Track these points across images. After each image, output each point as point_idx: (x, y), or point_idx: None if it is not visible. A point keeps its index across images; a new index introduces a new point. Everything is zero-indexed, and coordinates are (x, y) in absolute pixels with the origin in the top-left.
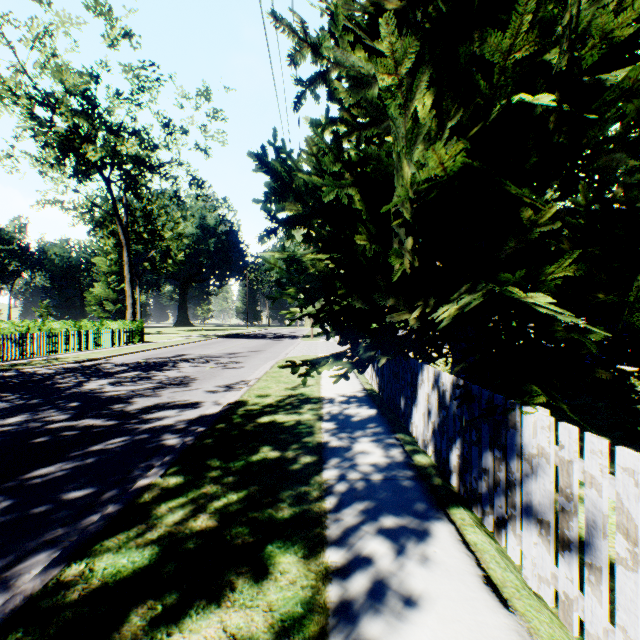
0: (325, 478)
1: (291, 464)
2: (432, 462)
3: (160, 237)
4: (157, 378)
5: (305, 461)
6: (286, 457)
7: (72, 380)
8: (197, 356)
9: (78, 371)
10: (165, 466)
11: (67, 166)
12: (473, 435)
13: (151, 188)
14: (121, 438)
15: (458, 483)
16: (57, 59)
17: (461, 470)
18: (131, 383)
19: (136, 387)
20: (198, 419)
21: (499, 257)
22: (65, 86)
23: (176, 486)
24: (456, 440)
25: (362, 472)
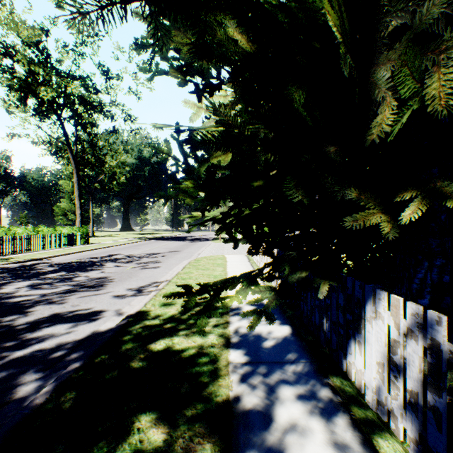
0: None
1: None
2: None
3: (103, 162)
4: (76, 279)
5: None
6: (172, 449)
7: None
8: (124, 256)
9: (11, 271)
10: None
11: (31, 107)
12: None
13: (97, 125)
14: None
15: None
16: (14, 16)
17: None
18: (48, 285)
19: (49, 290)
20: (86, 340)
21: None
22: (21, 38)
23: None
24: None
25: None
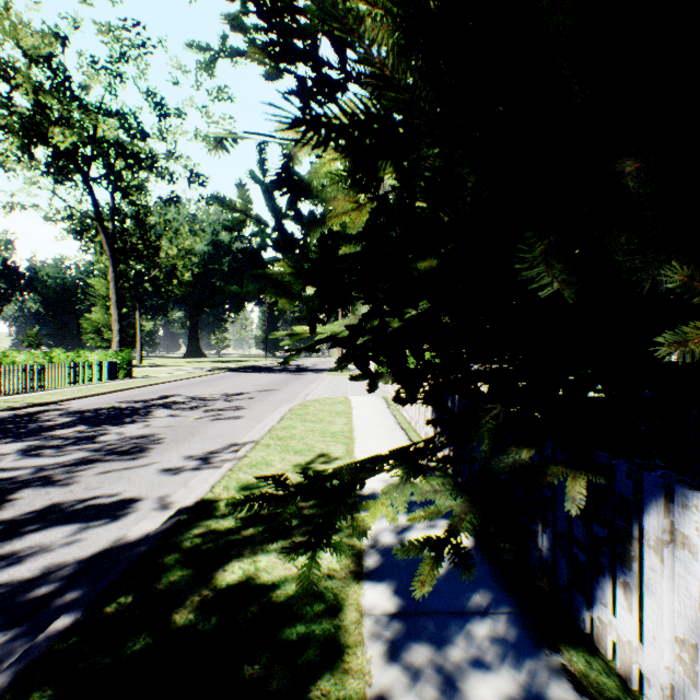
0: None
1: None
2: None
3: (156, 249)
4: (102, 439)
5: None
6: None
7: None
8: (187, 398)
9: None
10: None
11: (41, 162)
12: None
13: (145, 190)
14: None
15: None
16: (11, 14)
17: None
18: (52, 450)
19: (52, 460)
20: (99, 559)
21: None
22: (23, 50)
23: None
24: None
25: None
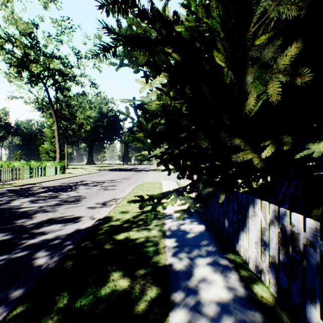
0: None
1: (137, 302)
2: (271, 293)
3: (75, 116)
4: (61, 197)
5: (151, 296)
6: (133, 289)
7: (6, 198)
8: (91, 182)
9: (15, 192)
10: (10, 306)
11: (24, 78)
12: None
13: (70, 90)
14: (2, 256)
15: None
16: (14, 15)
17: None
18: (42, 201)
19: (44, 204)
20: (73, 233)
21: None
22: (19, 30)
23: None
24: None
25: (210, 317)
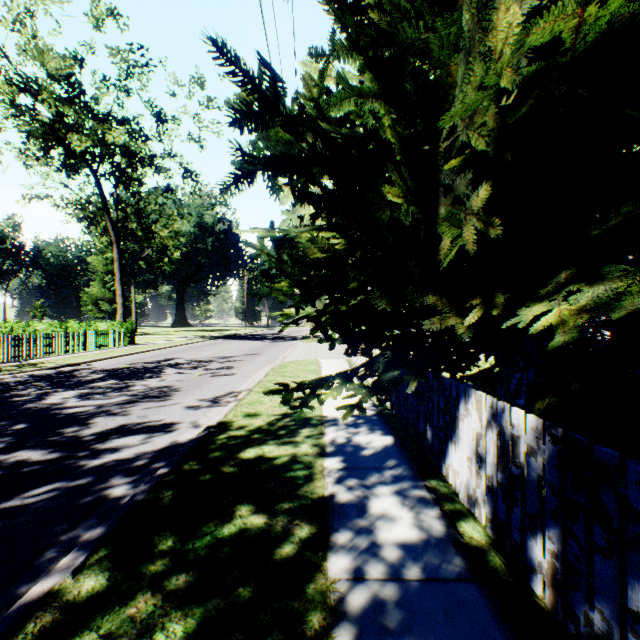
0: (331, 577)
1: (279, 543)
2: (487, 534)
3: (153, 234)
4: (134, 389)
5: (301, 537)
6: (273, 528)
7: (34, 391)
8: (187, 360)
9: (47, 379)
10: (88, 548)
11: (55, 159)
12: (596, 534)
13: (144, 183)
14: (53, 484)
15: (552, 597)
16: (38, 41)
17: (559, 578)
18: (101, 395)
19: (105, 401)
20: (166, 450)
21: (590, 233)
22: (47, 70)
23: (89, 599)
24: (546, 524)
25: (388, 562)
